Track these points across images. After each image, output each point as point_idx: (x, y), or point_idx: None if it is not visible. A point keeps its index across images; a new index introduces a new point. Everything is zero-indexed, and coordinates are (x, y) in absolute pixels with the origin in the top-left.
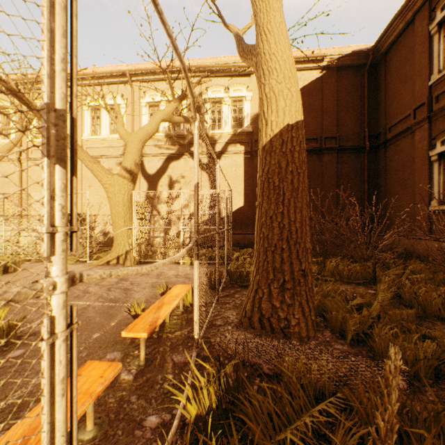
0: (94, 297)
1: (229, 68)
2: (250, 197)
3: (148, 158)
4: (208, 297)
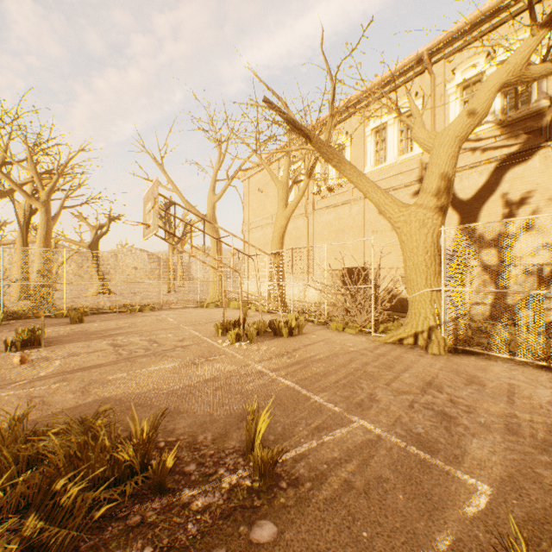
0: (387, 416)
1: None
2: None
3: (459, 174)
4: None
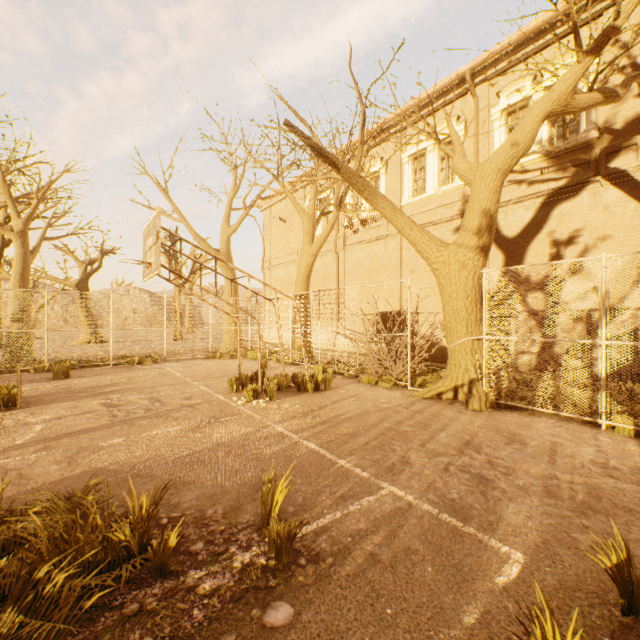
0: (419, 481)
1: None
2: None
3: (504, 209)
4: None
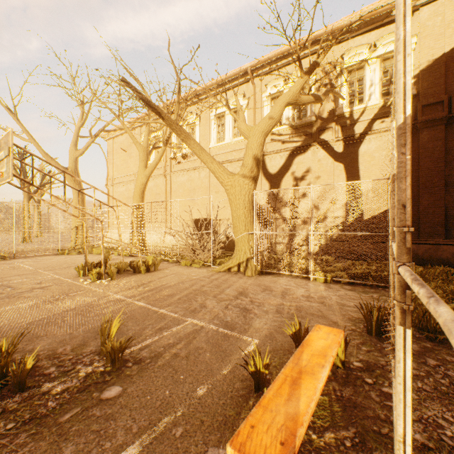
0: (210, 315)
1: (376, 16)
2: (412, 189)
3: (269, 156)
4: (369, 352)
